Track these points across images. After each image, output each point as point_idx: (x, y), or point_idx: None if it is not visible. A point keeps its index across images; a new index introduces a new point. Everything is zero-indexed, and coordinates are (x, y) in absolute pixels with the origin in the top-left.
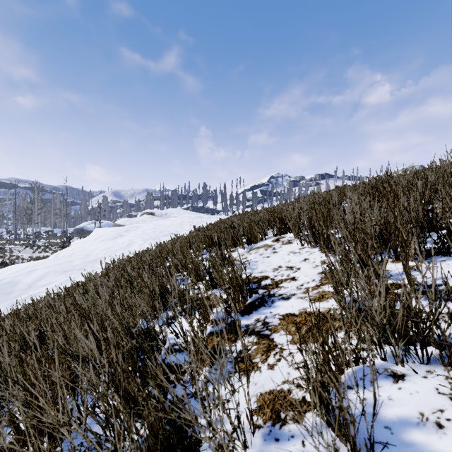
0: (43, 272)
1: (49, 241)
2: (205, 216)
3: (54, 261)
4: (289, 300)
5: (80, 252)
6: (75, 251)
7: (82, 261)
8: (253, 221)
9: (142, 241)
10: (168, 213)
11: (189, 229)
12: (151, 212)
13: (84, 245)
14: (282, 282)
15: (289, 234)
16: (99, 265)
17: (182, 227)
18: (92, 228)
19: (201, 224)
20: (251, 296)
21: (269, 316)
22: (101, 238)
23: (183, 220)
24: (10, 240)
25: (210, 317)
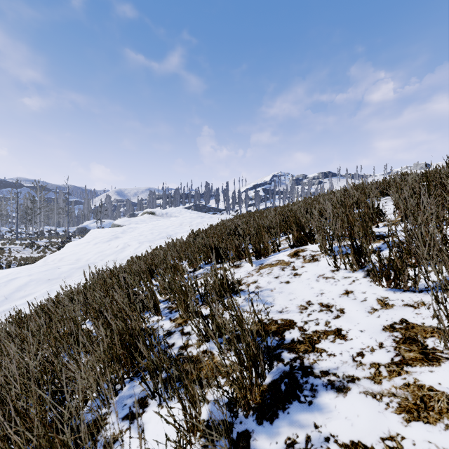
0: (24, 281)
1: (50, 241)
2: (207, 216)
3: (40, 267)
4: (348, 396)
5: (70, 256)
6: (66, 255)
7: (70, 268)
8: (261, 226)
9: (137, 244)
10: (169, 213)
11: (189, 230)
12: (152, 211)
13: (76, 248)
14: (319, 337)
15: (310, 246)
16: (87, 272)
17: (182, 228)
18: (95, 227)
19: (202, 225)
20: (270, 369)
21: (315, 441)
22: (95, 240)
23: (184, 220)
24: (11, 239)
25: (201, 413)
